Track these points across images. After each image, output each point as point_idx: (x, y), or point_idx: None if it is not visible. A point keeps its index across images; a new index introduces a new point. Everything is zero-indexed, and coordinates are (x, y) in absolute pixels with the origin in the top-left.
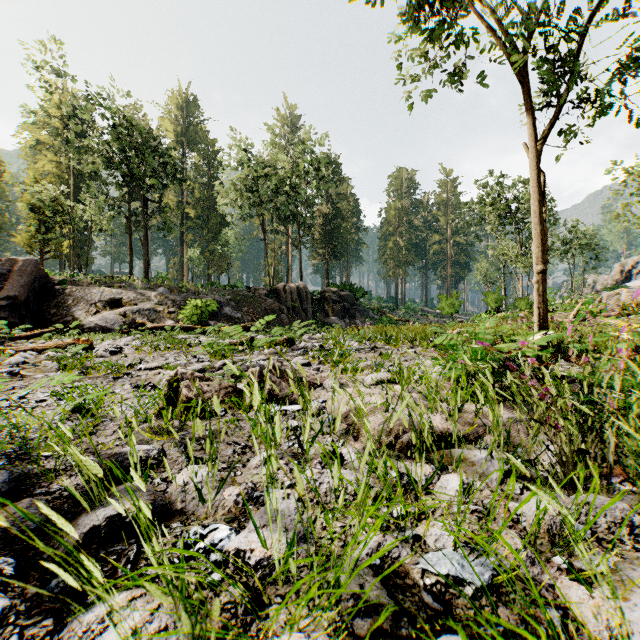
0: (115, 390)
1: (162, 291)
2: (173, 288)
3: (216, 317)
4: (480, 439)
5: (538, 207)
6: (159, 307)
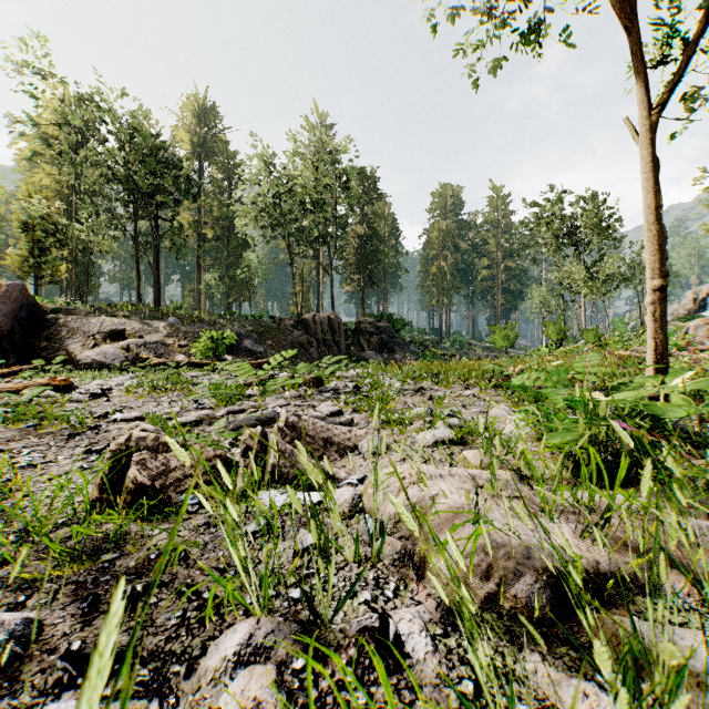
0: (58, 456)
1: (173, 321)
2: (186, 318)
3: (235, 351)
4: (657, 581)
5: (654, 200)
6: (168, 340)
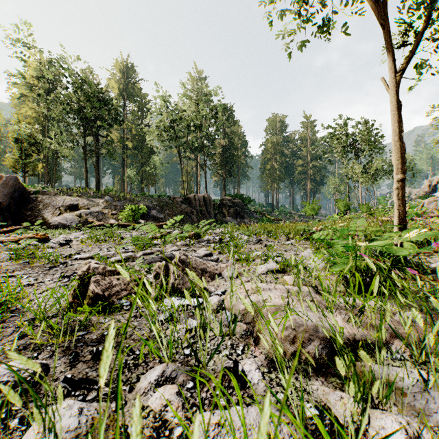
0: (45, 279)
1: (107, 199)
2: (115, 197)
3: (146, 217)
4: (388, 345)
5: (398, 127)
6: (105, 210)
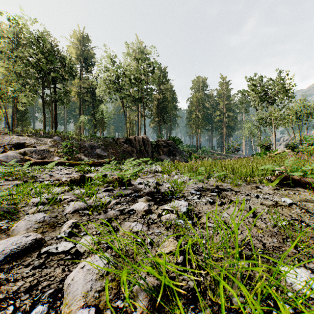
0: None
1: (56, 138)
2: (65, 137)
3: (90, 155)
4: None
5: None
6: (51, 148)
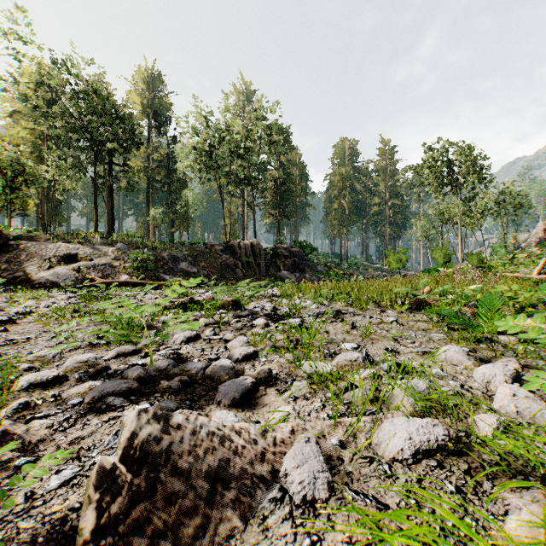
0: None
1: (120, 247)
2: (132, 244)
3: (172, 272)
4: None
5: None
6: (115, 262)
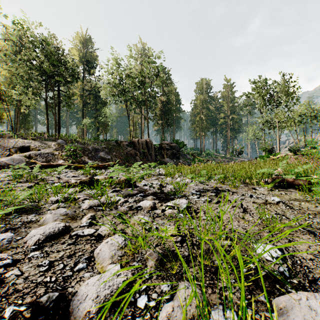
0: None
1: (60, 142)
2: (68, 140)
3: (94, 158)
4: None
5: None
6: (56, 152)
